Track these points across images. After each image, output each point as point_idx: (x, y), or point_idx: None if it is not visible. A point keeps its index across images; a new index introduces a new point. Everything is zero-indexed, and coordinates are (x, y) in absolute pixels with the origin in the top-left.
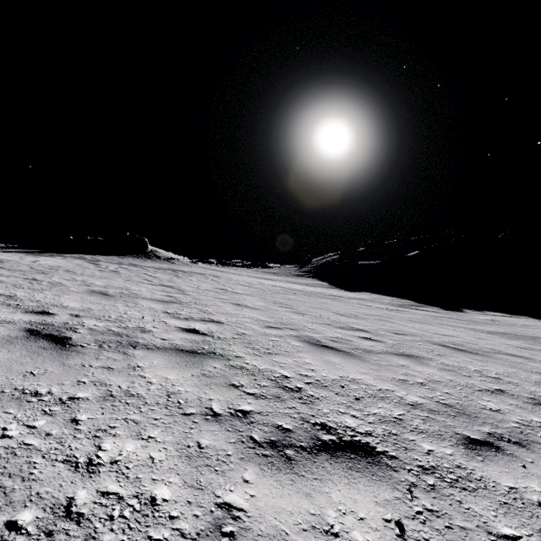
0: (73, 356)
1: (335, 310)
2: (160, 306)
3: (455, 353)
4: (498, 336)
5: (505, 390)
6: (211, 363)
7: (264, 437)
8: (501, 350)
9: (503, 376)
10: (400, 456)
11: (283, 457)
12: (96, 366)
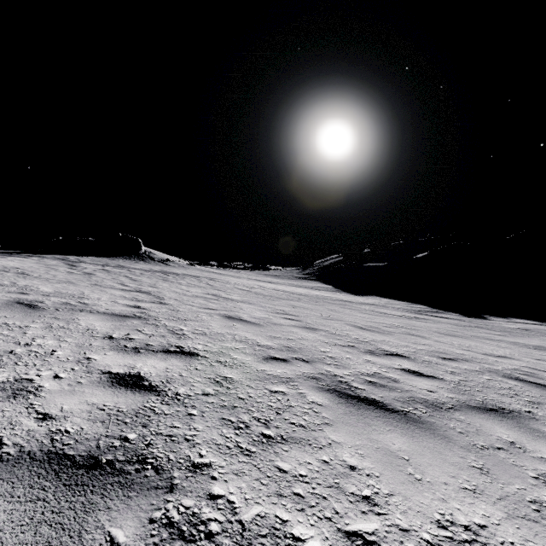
0: None
1: (350, 321)
2: (107, 325)
3: None
4: None
5: None
6: (113, 516)
7: None
8: None
9: None
10: None
11: None
12: None
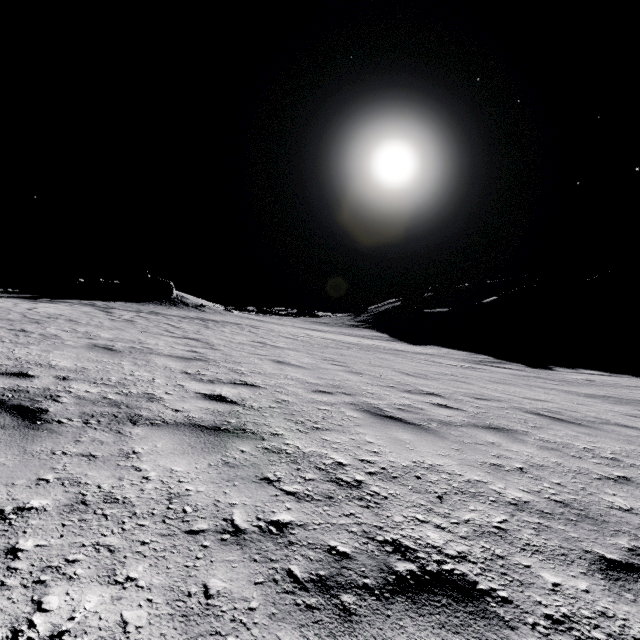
0: (42, 438)
1: (398, 368)
2: (179, 364)
3: (554, 425)
4: (600, 401)
5: (630, 477)
6: (238, 444)
7: (308, 570)
8: (609, 419)
9: (622, 456)
10: (514, 597)
11: (338, 609)
12: (72, 453)
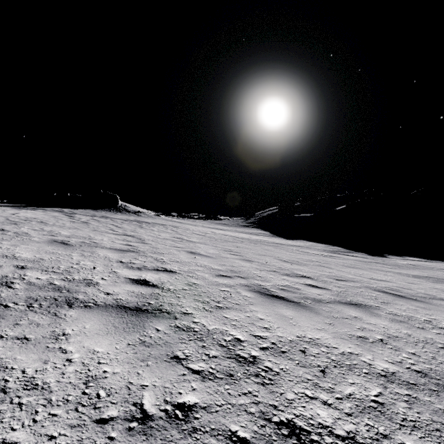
0: None
1: (278, 257)
2: (116, 255)
3: (397, 300)
4: (424, 280)
5: None
6: (155, 324)
7: None
8: (435, 295)
9: None
10: None
11: None
12: (8, 336)
